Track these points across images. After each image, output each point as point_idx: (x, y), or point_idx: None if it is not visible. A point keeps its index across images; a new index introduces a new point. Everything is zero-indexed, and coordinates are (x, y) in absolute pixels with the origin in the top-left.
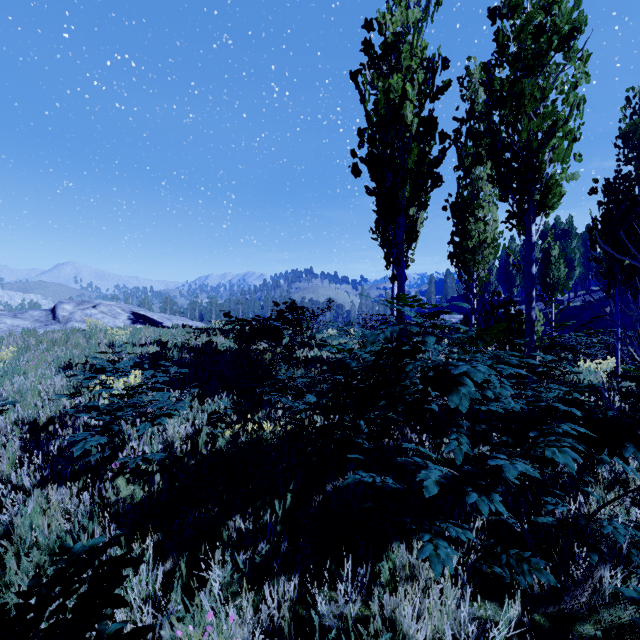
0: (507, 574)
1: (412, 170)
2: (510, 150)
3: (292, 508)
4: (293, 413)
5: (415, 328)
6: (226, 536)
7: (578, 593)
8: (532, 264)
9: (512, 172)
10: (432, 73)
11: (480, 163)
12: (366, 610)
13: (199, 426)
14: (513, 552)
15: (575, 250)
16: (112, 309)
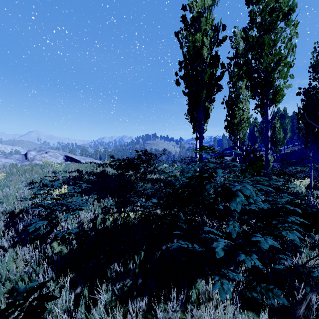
0: (259, 297)
1: (206, 82)
2: (257, 72)
3: (144, 259)
4: (145, 208)
5: (211, 164)
6: (109, 274)
7: (298, 308)
8: (268, 131)
9: (258, 84)
10: (217, 32)
11: (241, 79)
12: (183, 315)
13: (97, 214)
14: (263, 285)
15: (287, 124)
16: (55, 154)
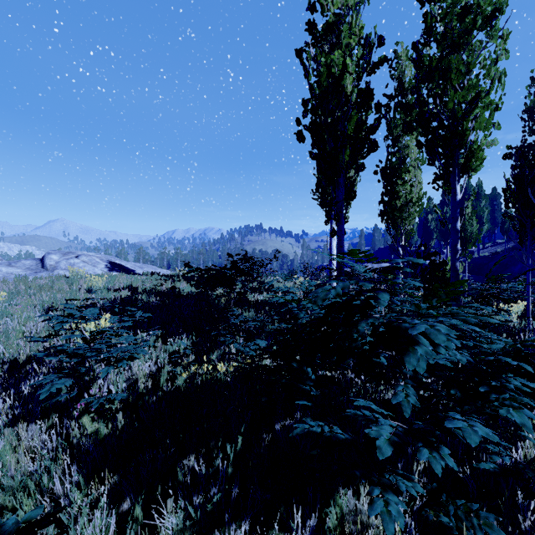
0: (453, 522)
1: (351, 136)
2: (437, 119)
3: (243, 447)
4: (244, 358)
5: (368, 284)
6: (181, 476)
7: None
8: (457, 220)
9: (439, 139)
10: (369, 49)
11: (410, 131)
12: None
13: (161, 364)
14: (460, 503)
15: (484, 209)
16: (92, 259)
